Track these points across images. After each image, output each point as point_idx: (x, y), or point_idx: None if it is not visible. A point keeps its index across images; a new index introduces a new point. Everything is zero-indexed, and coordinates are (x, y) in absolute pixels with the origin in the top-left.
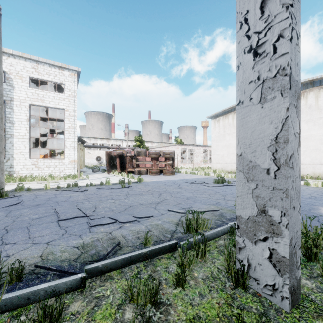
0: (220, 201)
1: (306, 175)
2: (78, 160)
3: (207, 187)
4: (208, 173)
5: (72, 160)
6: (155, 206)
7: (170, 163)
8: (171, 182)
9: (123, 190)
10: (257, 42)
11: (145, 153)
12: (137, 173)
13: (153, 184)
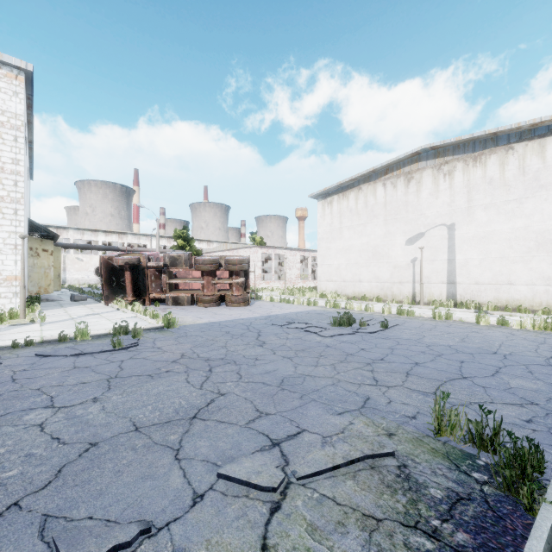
0: (371, 393)
1: (486, 304)
2: (21, 277)
3: (322, 338)
4: (315, 302)
5: (11, 275)
6: (181, 439)
7: (240, 281)
8: (242, 325)
9: (112, 359)
10: None
11: (187, 260)
12: (170, 303)
13: (198, 333)
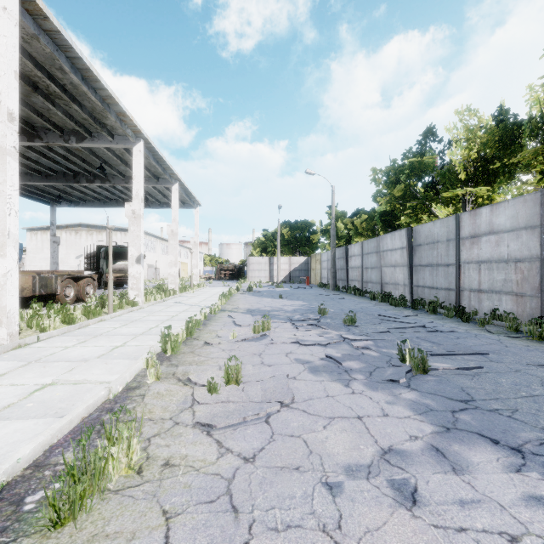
0: None
1: None
2: None
3: None
4: None
5: None
6: None
7: None
8: None
9: None
10: (53, 256)
11: None
12: None
13: None
